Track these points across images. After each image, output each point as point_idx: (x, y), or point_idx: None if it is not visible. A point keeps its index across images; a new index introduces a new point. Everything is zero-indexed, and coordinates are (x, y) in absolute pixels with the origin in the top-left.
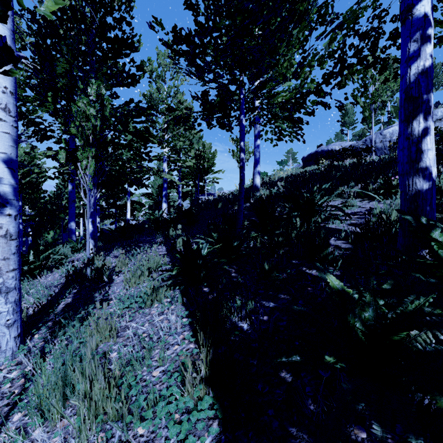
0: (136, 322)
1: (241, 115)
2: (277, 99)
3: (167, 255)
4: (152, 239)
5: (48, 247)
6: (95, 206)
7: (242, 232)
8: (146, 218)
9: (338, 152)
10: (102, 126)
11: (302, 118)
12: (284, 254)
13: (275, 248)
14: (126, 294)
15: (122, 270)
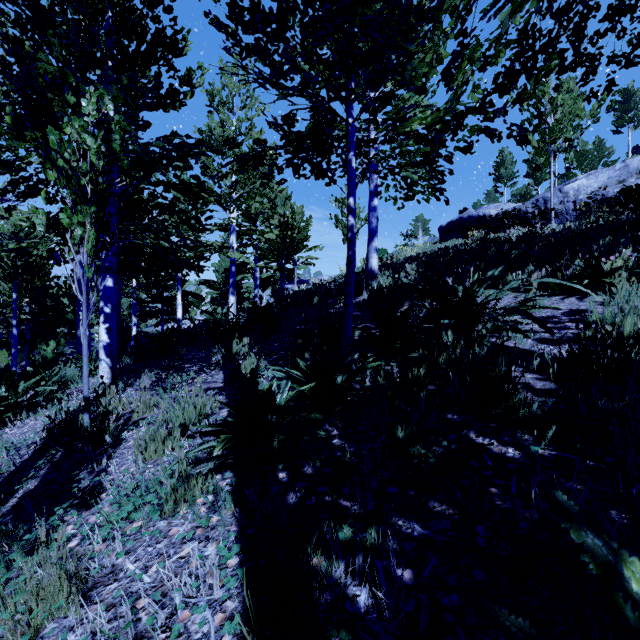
0: (135, 557)
1: (349, 153)
2: (410, 124)
3: (223, 389)
4: (206, 357)
5: (38, 369)
6: (114, 304)
7: (352, 357)
8: (208, 316)
9: (496, 219)
10: (107, 168)
11: (451, 158)
12: (428, 398)
13: (413, 386)
14: (135, 477)
15: (141, 422)
